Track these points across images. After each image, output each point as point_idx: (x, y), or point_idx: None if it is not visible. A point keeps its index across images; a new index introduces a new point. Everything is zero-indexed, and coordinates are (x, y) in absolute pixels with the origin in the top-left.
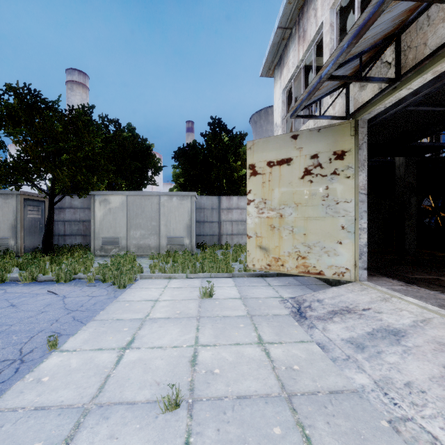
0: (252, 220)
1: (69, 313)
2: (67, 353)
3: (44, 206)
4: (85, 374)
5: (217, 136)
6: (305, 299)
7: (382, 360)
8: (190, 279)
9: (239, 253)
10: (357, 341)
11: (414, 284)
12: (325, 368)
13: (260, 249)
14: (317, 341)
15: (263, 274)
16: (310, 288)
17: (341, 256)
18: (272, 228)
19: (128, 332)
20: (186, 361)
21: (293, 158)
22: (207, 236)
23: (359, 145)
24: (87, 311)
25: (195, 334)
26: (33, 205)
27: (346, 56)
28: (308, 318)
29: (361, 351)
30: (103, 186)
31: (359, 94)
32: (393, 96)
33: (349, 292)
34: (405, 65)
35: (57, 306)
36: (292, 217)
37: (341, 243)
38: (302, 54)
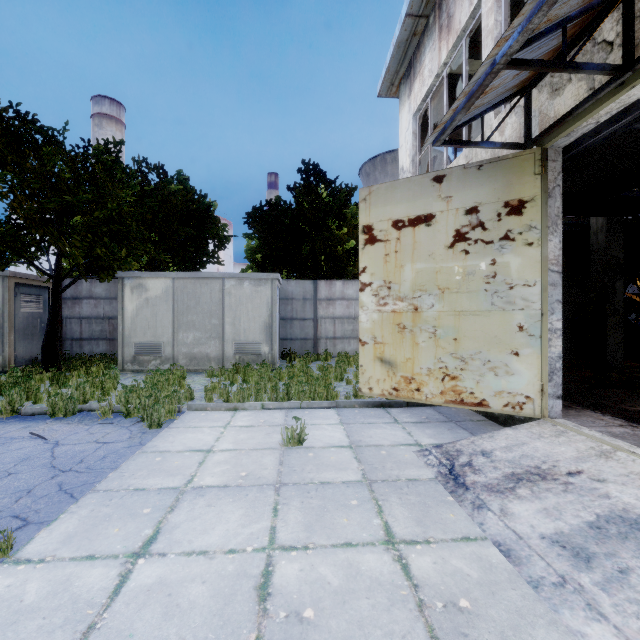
0: (367, 315)
1: (54, 476)
2: (26, 567)
3: (47, 295)
4: (45, 622)
5: (311, 190)
6: (460, 449)
7: (634, 591)
8: (267, 410)
9: (345, 367)
10: (572, 542)
11: None
12: (522, 607)
13: (381, 364)
14: (494, 539)
15: (384, 403)
16: (463, 427)
17: (518, 377)
18: (402, 329)
19: (151, 516)
20: (250, 588)
21: (435, 215)
22: (297, 341)
23: (549, 191)
24: (88, 471)
25: (269, 522)
26: (30, 293)
27: (541, 23)
28: (470, 488)
29: (586, 566)
30: (136, 264)
31: (550, 103)
32: (617, 101)
33: (535, 438)
34: None
35: (38, 463)
36: (434, 311)
37: (518, 354)
38: (446, 54)
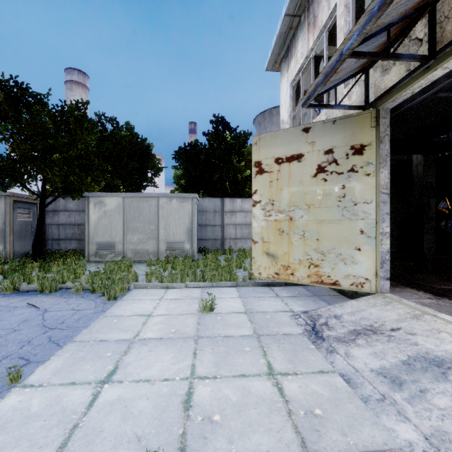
0: (258, 223)
1: (45, 332)
2: (30, 390)
3: (36, 209)
4: (45, 423)
5: (220, 135)
6: (320, 314)
7: (428, 403)
8: (189, 288)
9: (243, 259)
10: (390, 374)
11: (444, 297)
12: (356, 414)
13: (267, 256)
14: (340, 372)
15: (270, 283)
16: (323, 299)
17: (360, 265)
18: (281, 232)
19: (111, 358)
20: (178, 402)
21: (304, 154)
22: (209, 241)
23: (381, 138)
24: (68, 329)
25: (191, 361)
26: (24, 207)
27: (372, 27)
28: (326, 340)
29: (399, 388)
30: (97, 187)
31: (381, 79)
32: (425, 79)
33: (371, 306)
34: (442, 39)
35: (34, 323)
36: (303, 220)
37: (360, 250)
38: (313, 42)
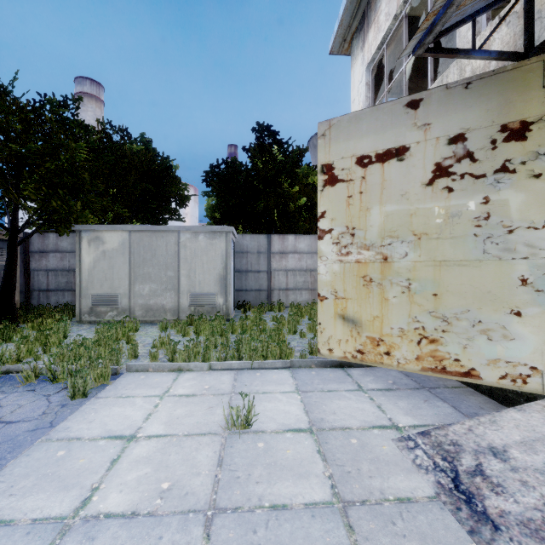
0: (327, 266)
1: None
2: None
3: None
4: None
5: (265, 149)
6: (457, 441)
7: None
8: (215, 371)
9: (298, 318)
10: None
11: None
12: None
13: (343, 322)
14: None
15: (343, 363)
16: (440, 397)
17: (520, 342)
18: (368, 282)
19: None
20: None
21: (409, 147)
22: (251, 292)
23: None
24: None
25: None
26: None
27: None
28: (501, 527)
29: None
30: (92, 217)
31: None
32: None
33: None
34: None
35: None
36: (408, 260)
37: (520, 315)
38: None
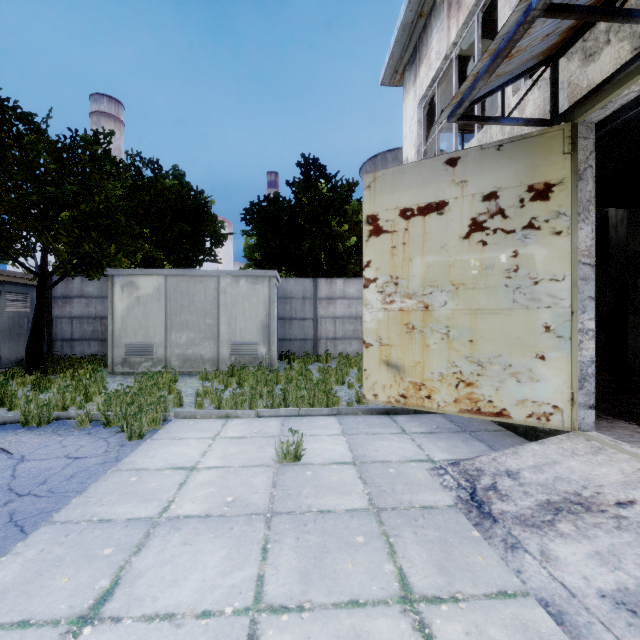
0: (372, 314)
1: (8, 502)
2: None
3: (35, 294)
4: None
5: (311, 184)
6: (480, 468)
7: None
8: (262, 418)
9: (347, 369)
10: None
11: None
12: None
13: (387, 368)
14: (539, 595)
15: (390, 410)
16: (479, 438)
17: (544, 383)
18: (410, 329)
19: (111, 559)
20: None
21: (448, 202)
22: (296, 341)
23: (580, 172)
24: (49, 496)
25: (256, 569)
26: (16, 292)
27: None
28: (499, 520)
29: None
30: (126, 261)
31: (582, 72)
32: None
33: (568, 456)
34: None
35: None
36: (447, 309)
37: (544, 358)
38: (456, 32)
